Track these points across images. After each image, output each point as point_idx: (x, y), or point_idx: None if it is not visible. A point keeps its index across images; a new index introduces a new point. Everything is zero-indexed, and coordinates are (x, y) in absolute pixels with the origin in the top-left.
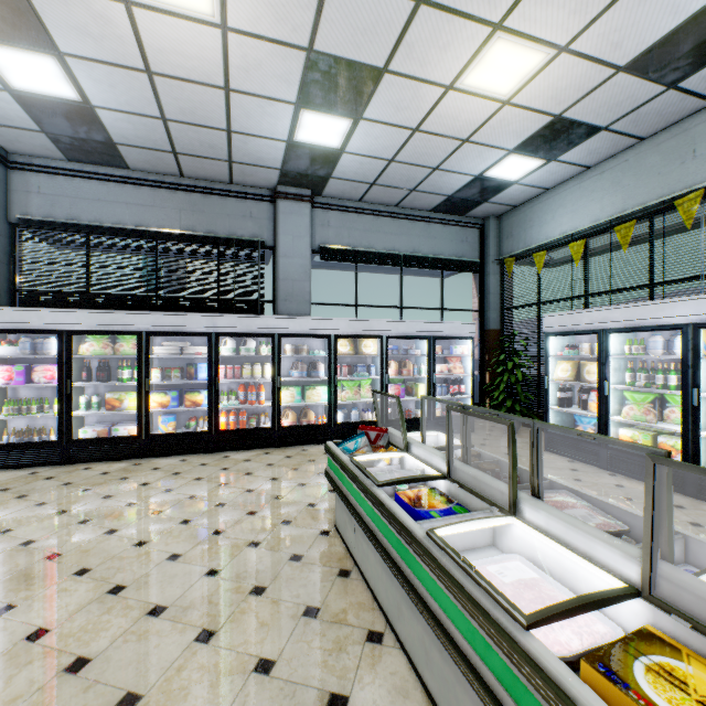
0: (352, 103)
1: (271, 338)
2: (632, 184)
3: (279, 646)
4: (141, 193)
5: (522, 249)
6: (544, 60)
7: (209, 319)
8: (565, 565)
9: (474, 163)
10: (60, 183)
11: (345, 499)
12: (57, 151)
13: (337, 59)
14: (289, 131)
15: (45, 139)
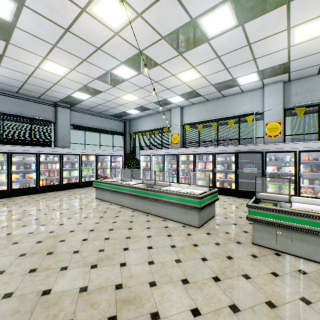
0: (93, 94)
1: (60, 155)
2: (158, 121)
3: (96, 207)
4: None
5: (136, 131)
6: (138, 98)
7: (36, 148)
8: (136, 184)
9: (123, 109)
10: None
11: (101, 188)
12: None
13: (92, 88)
14: (70, 94)
15: None
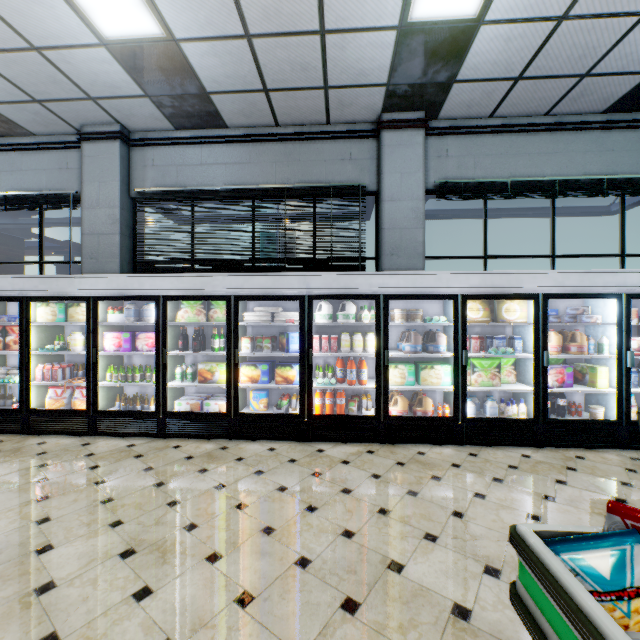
0: None
1: (375, 300)
2: None
3: None
4: (238, 151)
5: None
6: None
7: (300, 279)
8: None
9: None
10: (169, 153)
11: None
12: (164, 119)
13: None
14: (402, 5)
15: (151, 106)
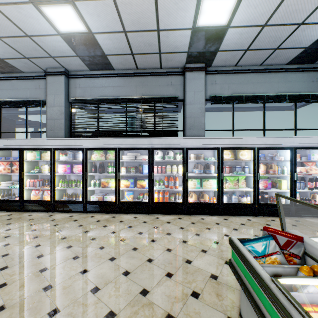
0: None
1: (182, 150)
2: None
3: None
4: (119, 80)
5: None
6: None
7: (148, 140)
8: None
9: None
10: (87, 81)
11: None
12: (85, 66)
13: None
14: (193, 20)
15: (79, 60)
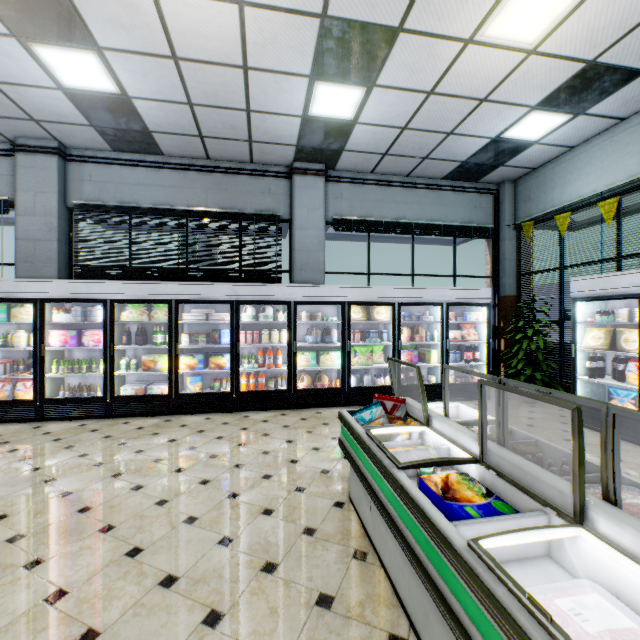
0: (365, 69)
1: (288, 305)
2: None
3: None
4: (174, 176)
5: (542, 212)
6: None
7: (230, 288)
8: None
9: (492, 124)
10: (107, 171)
11: (361, 475)
12: (104, 143)
13: (350, 22)
14: (304, 106)
15: (94, 132)
